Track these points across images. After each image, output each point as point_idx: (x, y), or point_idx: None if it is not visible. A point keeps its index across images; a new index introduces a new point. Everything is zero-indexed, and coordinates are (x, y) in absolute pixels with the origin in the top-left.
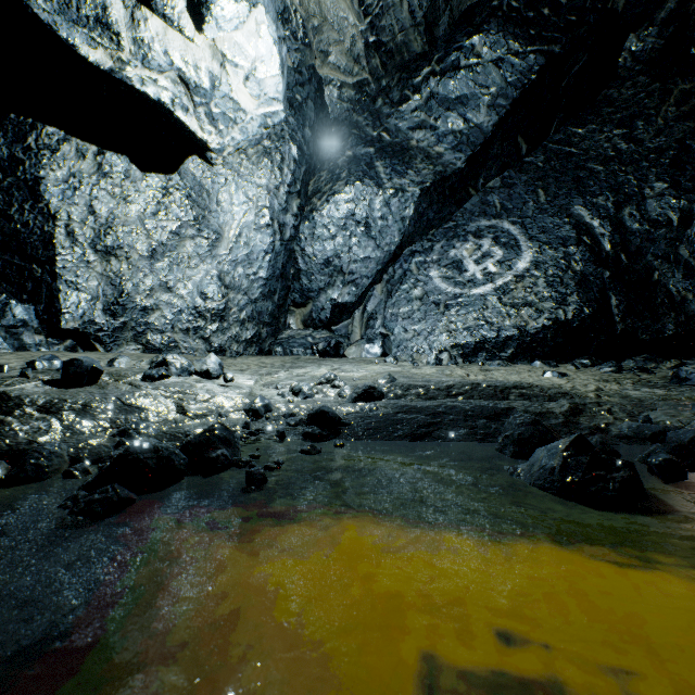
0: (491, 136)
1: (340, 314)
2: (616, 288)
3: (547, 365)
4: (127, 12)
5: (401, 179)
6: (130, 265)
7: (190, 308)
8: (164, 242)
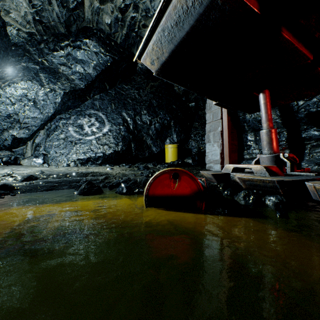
0: (95, 79)
1: (18, 143)
2: (133, 141)
3: (111, 166)
4: None
5: (54, 85)
6: None
7: None
8: None
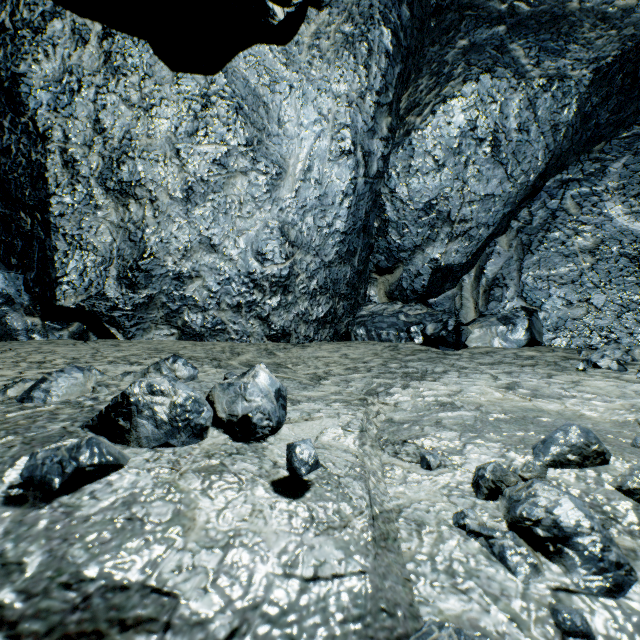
0: None
1: (441, 281)
2: None
3: None
4: None
5: (556, 60)
6: (156, 211)
7: (242, 275)
8: (204, 177)
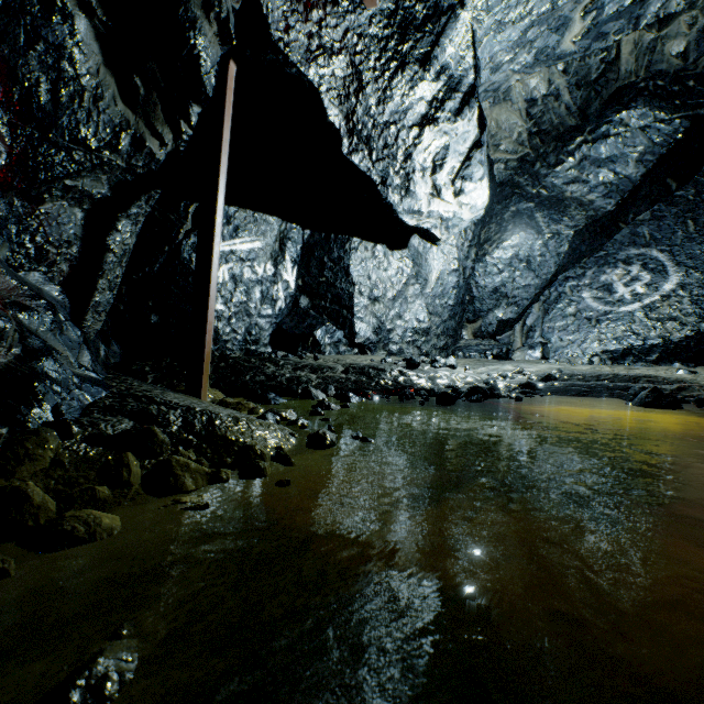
0: (639, 183)
1: (503, 327)
2: None
3: (685, 366)
4: (427, 202)
5: (557, 225)
6: (384, 305)
7: (410, 328)
8: (399, 290)
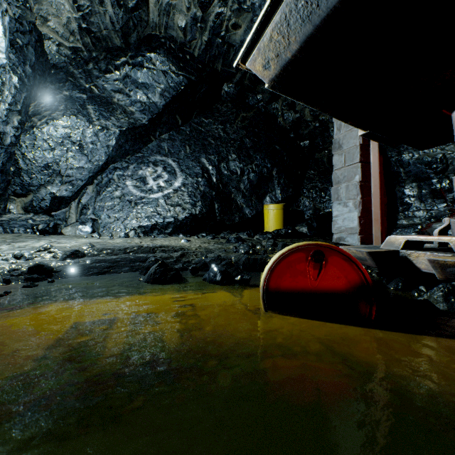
0: (162, 111)
1: (59, 204)
2: (217, 200)
3: (186, 236)
4: None
5: (106, 121)
6: None
7: None
8: None
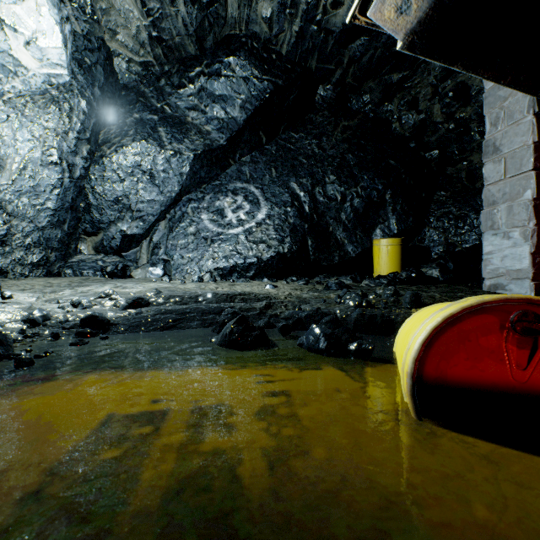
0: (243, 127)
1: (130, 243)
2: (311, 234)
3: (271, 281)
4: None
5: (179, 145)
6: None
7: None
8: None
